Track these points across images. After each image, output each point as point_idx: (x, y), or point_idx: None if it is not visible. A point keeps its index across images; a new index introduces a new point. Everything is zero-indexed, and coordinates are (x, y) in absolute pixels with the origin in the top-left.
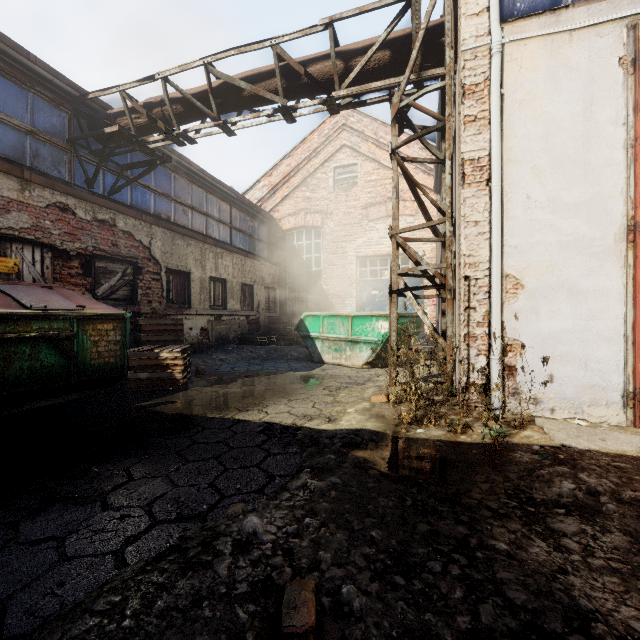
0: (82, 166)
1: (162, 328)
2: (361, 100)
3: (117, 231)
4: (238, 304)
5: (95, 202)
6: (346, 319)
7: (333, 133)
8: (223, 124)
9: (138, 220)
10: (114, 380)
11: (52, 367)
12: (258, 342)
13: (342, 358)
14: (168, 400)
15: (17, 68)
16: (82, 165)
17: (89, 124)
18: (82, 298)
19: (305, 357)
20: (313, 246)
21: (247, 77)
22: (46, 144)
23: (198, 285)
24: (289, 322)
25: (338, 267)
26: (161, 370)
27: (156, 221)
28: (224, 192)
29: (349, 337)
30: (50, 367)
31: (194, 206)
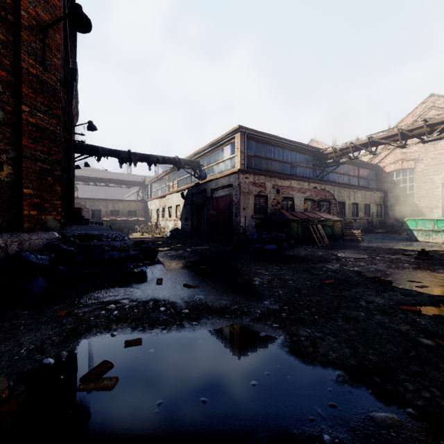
0: (315, 172)
1: (345, 224)
2: (439, 138)
3: (325, 191)
4: (363, 214)
5: (321, 184)
6: (432, 221)
7: (423, 113)
8: (373, 153)
9: (330, 186)
10: (338, 239)
11: (330, 233)
12: (375, 232)
13: (430, 239)
14: (361, 244)
15: (304, 150)
16: (315, 172)
17: (317, 157)
18: (329, 215)
19: (405, 239)
20: (407, 179)
21: (384, 137)
22: (308, 168)
23: (347, 207)
24: (392, 222)
25: (427, 190)
26: (354, 236)
27: (335, 185)
28: (356, 162)
29: (434, 229)
30: (329, 233)
31: (344, 173)
